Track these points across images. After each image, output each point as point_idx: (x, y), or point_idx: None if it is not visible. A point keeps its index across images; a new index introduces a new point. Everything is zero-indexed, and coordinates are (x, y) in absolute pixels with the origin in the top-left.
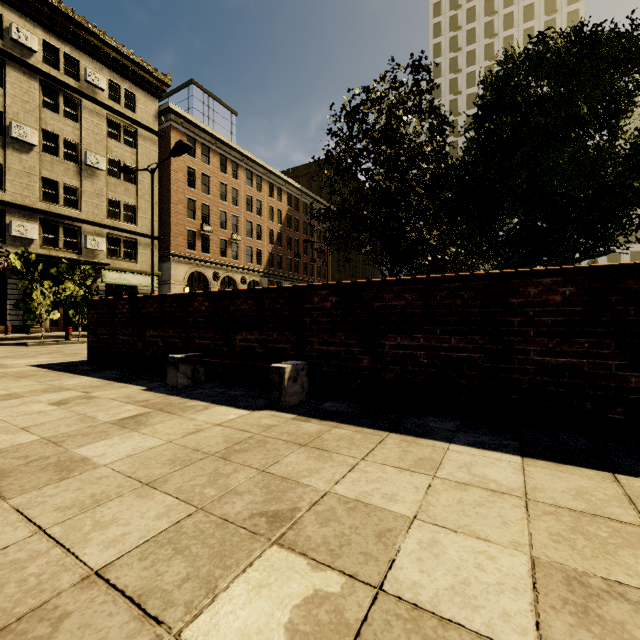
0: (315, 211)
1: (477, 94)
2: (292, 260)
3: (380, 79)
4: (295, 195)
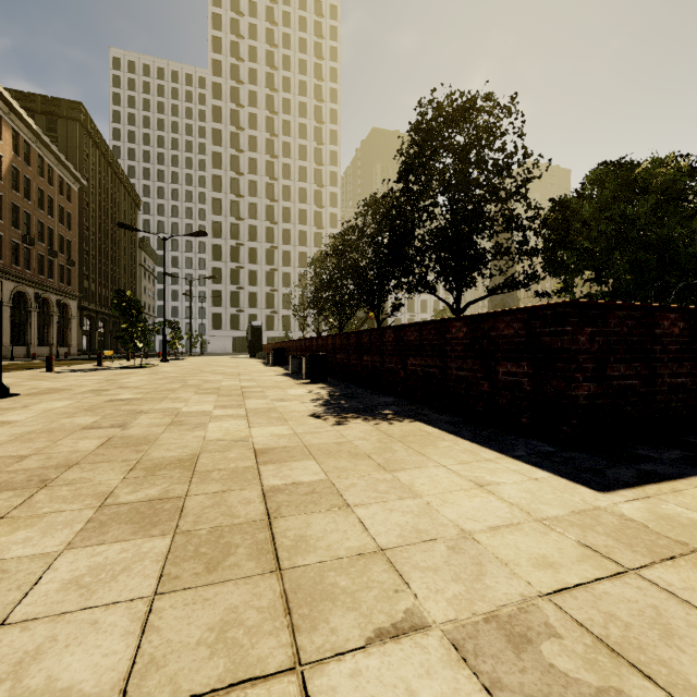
0: (56, 176)
1: (645, 174)
2: (20, 246)
3: (489, 97)
4: (25, 137)
